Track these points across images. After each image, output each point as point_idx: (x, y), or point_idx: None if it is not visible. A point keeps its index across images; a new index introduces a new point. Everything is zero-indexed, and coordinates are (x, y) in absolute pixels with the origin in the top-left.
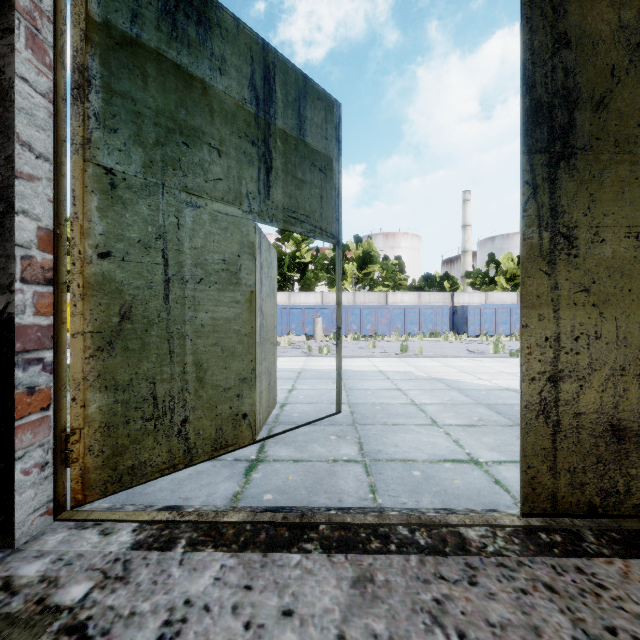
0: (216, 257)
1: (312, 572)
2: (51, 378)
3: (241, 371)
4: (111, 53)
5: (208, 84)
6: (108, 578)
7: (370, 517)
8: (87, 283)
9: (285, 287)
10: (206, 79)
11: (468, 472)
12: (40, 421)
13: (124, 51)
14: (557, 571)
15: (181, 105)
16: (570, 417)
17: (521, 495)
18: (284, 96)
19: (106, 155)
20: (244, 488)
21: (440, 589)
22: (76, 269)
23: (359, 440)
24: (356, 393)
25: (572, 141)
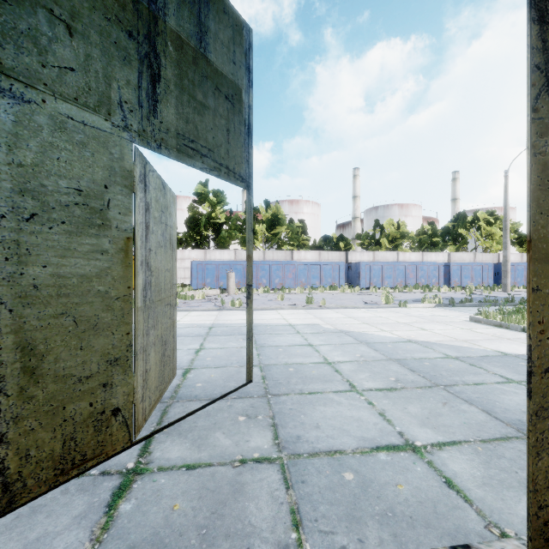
0: (63, 184)
1: None
2: None
3: (110, 349)
4: None
5: None
6: None
7: None
8: None
9: (201, 245)
10: None
11: (410, 467)
12: None
13: None
14: None
15: None
16: None
17: None
18: None
19: None
20: (98, 542)
21: None
22: None
23: (273, 421)
24: (267, 351)
25: None
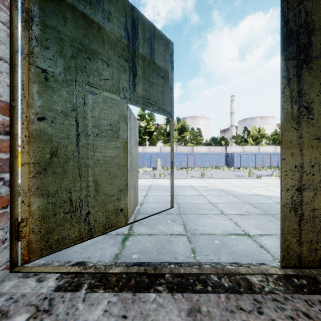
0: (106, 122)
1: (163, 306)
2: (8, 189)
3: (119, 185)
4: (45, 3)
5: (101, 26)
6: (39, 311)
7: (194, 269)
8: (31, 134)
9: (141, 143)
10: (100, 23)
11: (245, 241)
12: (1, 214)
13: (53, 3)
14: (309, 304)
15: (86, 36)
16: (309, 211)
17: (281, 256)
18: (143, 36)
19: (42, 61)
20: (121, 251)
21: (241, 317)
22: (24, 126)
23: (183, 223)
24: (180, 197)
25: (310, 53)
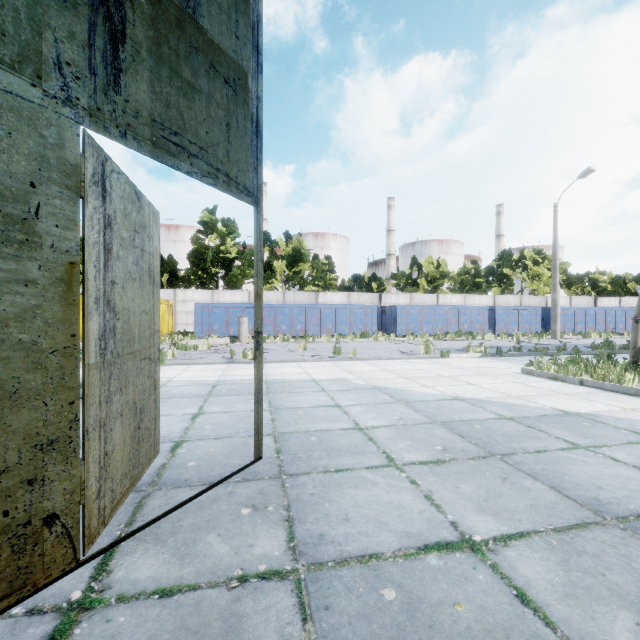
0: None
1: None
2: None
3: (40, 428)
4: None
5: None
6: None
7: None
8: None
9: (208, 284)
10: None
11: (469, 575)
12: None
13: None
14: None
15: None
16: None
17: None
18: None
19: None
20: None
21: None
22: None
23: (288, 513)
24: (284, 415)
25: None
